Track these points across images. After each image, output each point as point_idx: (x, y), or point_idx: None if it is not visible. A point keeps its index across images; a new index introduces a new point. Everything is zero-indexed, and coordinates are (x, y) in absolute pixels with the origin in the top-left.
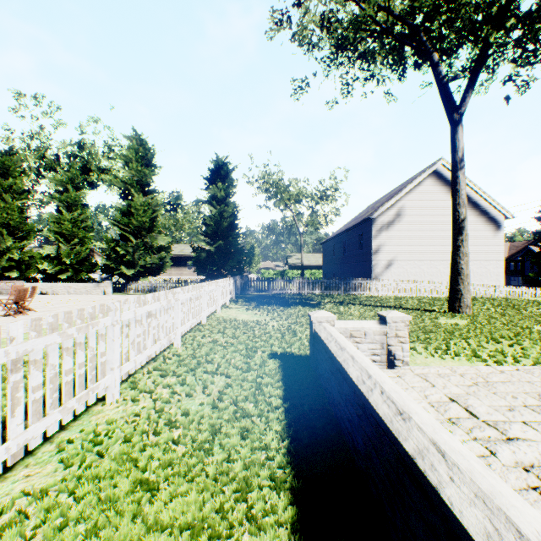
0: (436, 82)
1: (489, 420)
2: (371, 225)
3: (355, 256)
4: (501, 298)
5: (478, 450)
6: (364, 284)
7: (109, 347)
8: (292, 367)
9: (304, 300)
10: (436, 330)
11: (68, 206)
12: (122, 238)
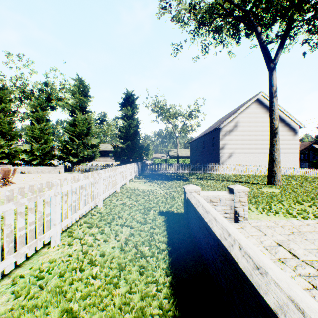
0: (259, 44)
1: (306, 260)
2: (219, 131)
3: (209, 150)
4: (298, 176)
5: (303, 284)
6: (215, 167)
7: (52, 210)
8: (172, 221)
9: (179, 177)
10: (261, 196)
11: (38, 120)
12: (70, 140)
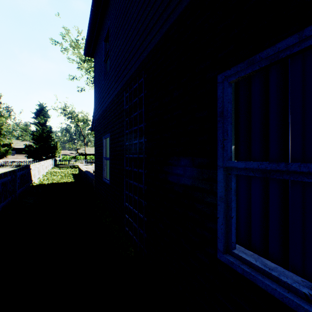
0: None
1: None
2: None
3: None
4: None
5: None
6: None
7: (41, 169)
8: (75, 174)
9: None
10: None
11: None
12: None
